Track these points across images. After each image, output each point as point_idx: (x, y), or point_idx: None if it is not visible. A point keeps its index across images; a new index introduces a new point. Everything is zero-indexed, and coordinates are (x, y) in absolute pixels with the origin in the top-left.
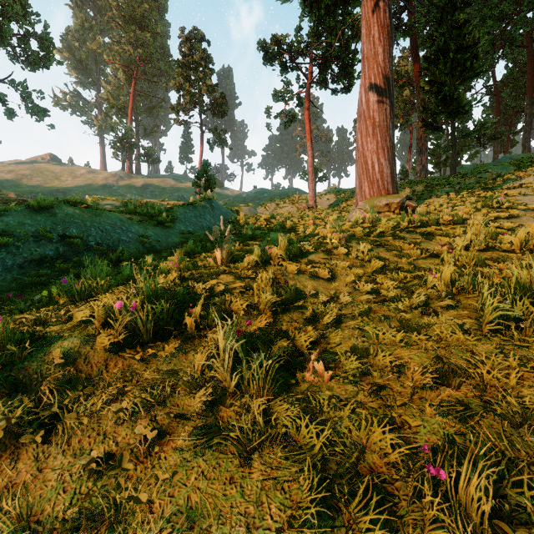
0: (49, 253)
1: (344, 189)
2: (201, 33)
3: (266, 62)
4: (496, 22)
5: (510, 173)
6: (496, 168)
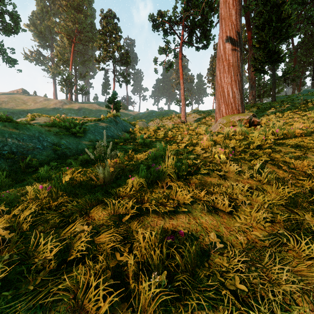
0: None
1: (203, 111)
2: (113, 13)
3: (154, 29)
4: (299, 5)
5: None
6: (303, 96)
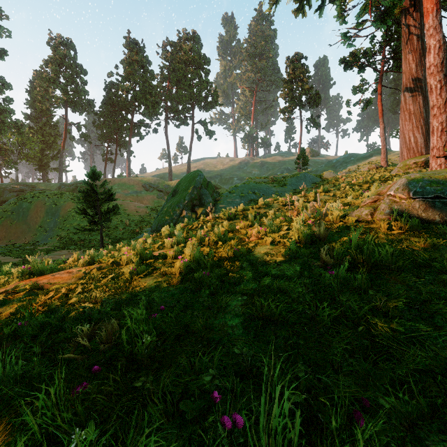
0: (252, 198)
1: None
2: (300, 55)
3: (346, 69)
4: None
5: None
6: None
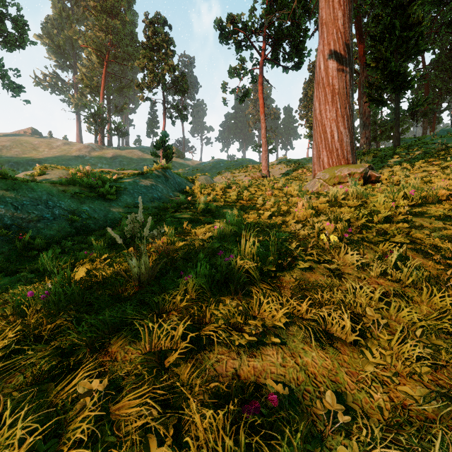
0: None
1: (293, 160)
2: (163, 18)
3: (222, 40)
4: (434, 6)
5: None
6: (441, 139)
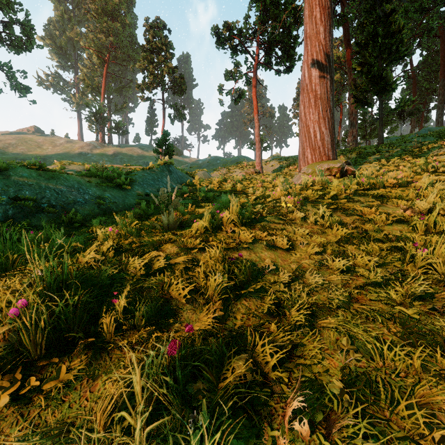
0: None
1: (285, 157)
2: (163, 23)
3: (219, 45)
4: (416, 13)
5: (433, 142)
6: (419, 138)
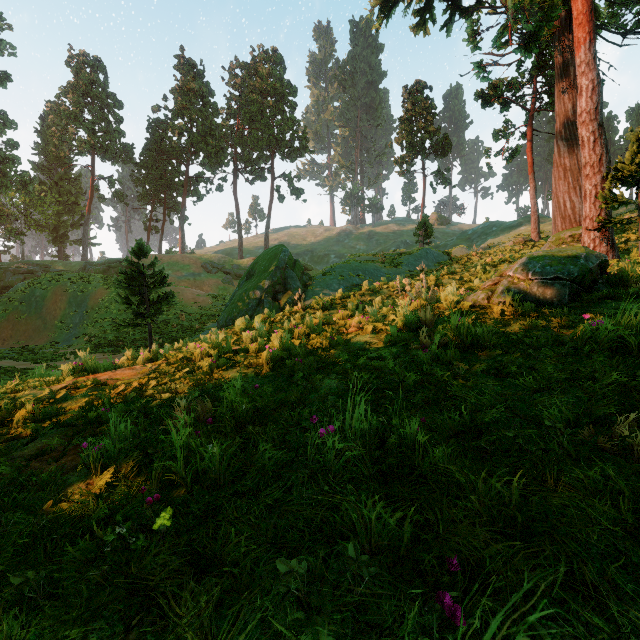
0: (354, 282)
1: None
2: (423, 83)
3: (485, 106)
4: None
5: None
6: None
